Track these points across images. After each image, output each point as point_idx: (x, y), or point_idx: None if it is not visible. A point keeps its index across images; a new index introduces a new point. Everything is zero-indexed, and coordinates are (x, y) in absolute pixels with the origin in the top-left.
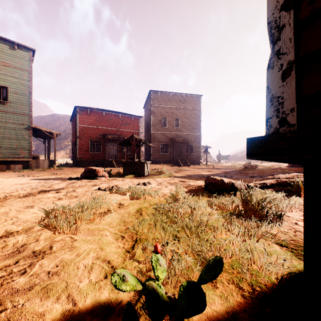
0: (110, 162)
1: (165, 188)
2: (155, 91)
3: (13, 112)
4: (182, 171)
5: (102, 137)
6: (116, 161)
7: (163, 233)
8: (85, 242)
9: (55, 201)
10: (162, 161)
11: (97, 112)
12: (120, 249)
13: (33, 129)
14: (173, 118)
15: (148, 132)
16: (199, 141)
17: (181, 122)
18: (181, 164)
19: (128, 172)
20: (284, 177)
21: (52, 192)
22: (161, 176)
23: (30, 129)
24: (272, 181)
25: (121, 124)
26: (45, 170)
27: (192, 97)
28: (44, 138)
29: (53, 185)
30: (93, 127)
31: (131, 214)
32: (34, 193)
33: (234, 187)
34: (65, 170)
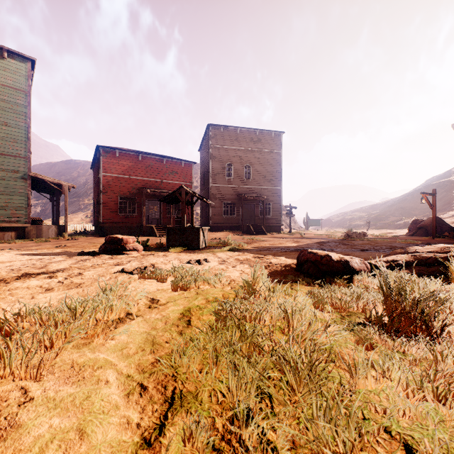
0: (149, 228)
1: (232, 270)
2: (216, 125)
3: (1, 152)
4: (257, 241)
5: (138, 192)
6: (158, 227)
7: (235, 381)
8: (50, 407)
9: (36, 295)
10: (226, 228)
11: (130, 154)
12: (128, 432)
13: (33, 179)
14: (242, 165)
15: (206, 185)
16: (279, 198)
17: (253, 170)
18: (253, 232)
19: (174, 243)
20: (425, 250)
21: (41, 277)
22: (225, 249)
23: (28, 178)
24: (406, 258)
25: (165, 173)
26: (49, 240)
27: (269, 135)
28: (52, 193)
29: (49, 264)
30: (124, 176)
31: (169, 324)
32: (9, 279)
33: (350, 268)
34: (81, 240)
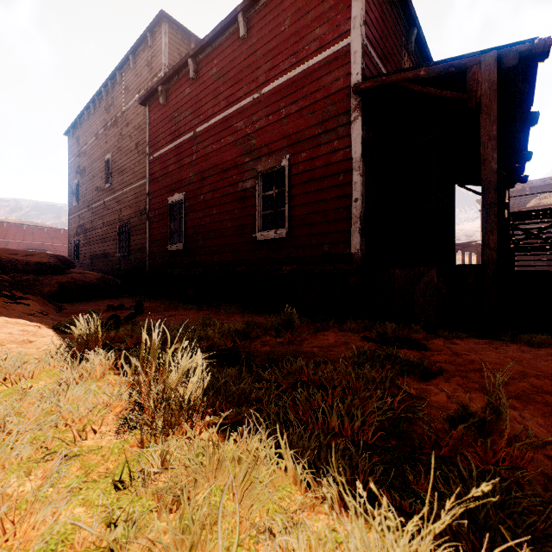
0: None
1: None
2: None
3: None
4: None
5: None
6: None
7: None
8: None
9: None
10: None
11: (16, 225)
12: None
13: None
14: None
15: None
16: None
17: None
18: None
19: None
20: None
21: None
22: None
23: None
24: None
25: (47, 238)
26: None
27: None
28: None
29: None
30: (11, 241)
31: None
32: None
33: None
34: None
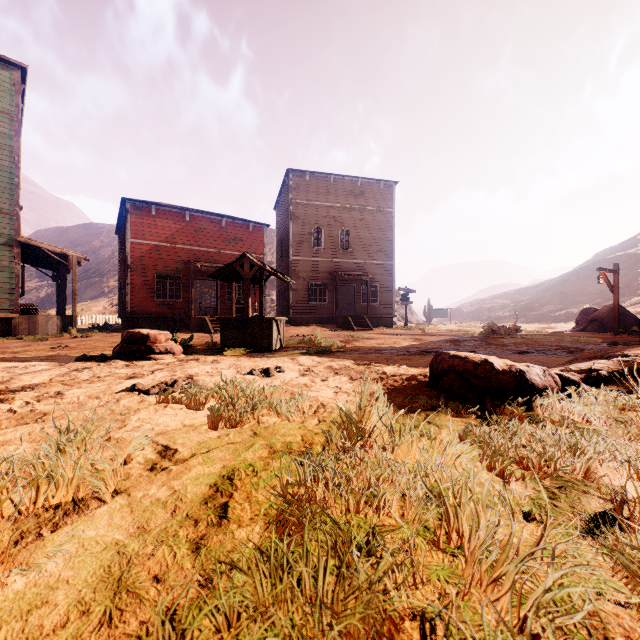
0: (199, 321)
1: (321, 385)
2: (299, 171)
3: None
4: (359, 340)
5: (184, 268)
6: (213, 319)
7: None
8: None
9: None
10: (314, 320)
11: (172, 212)
12: None
13: (24, 247)
14: (336, 229)
15: (284, 259)
16: (391, 277)
17: (353, 237)
18: (353, 326)
19: (232, 342)
20: None
21: None
22: (312, 351)
23: (15, 245)
24: (610, 365)
25: (225, 240)
26: (46, 338)
27: (376, 186)
28: (55, 269)
29: (17, 376)
30: (163, 245)
31: (179, 515)
32: None
33: (528, 384)
34: (95, 338)
